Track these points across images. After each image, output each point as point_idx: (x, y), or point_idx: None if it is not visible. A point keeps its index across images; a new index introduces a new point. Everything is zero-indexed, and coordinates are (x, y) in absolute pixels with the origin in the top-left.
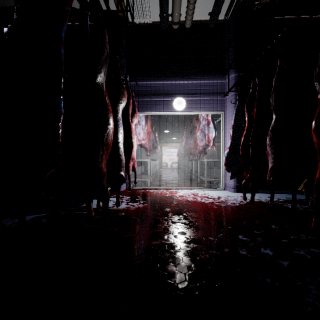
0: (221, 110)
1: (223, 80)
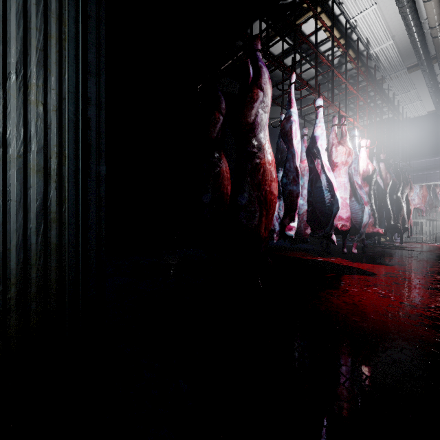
0: None
1: None
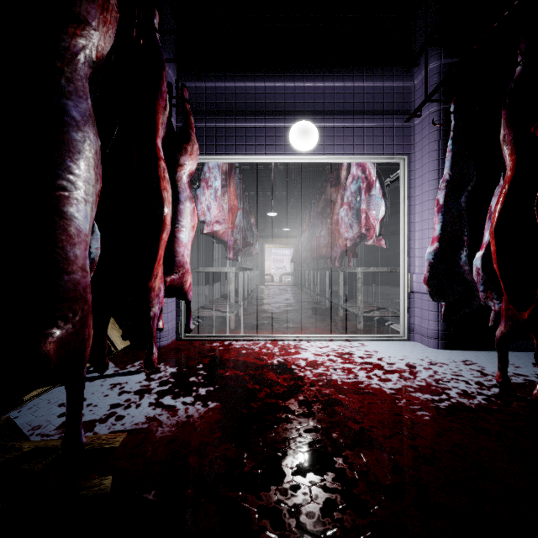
0: (402, 153)
1: (406, 82)
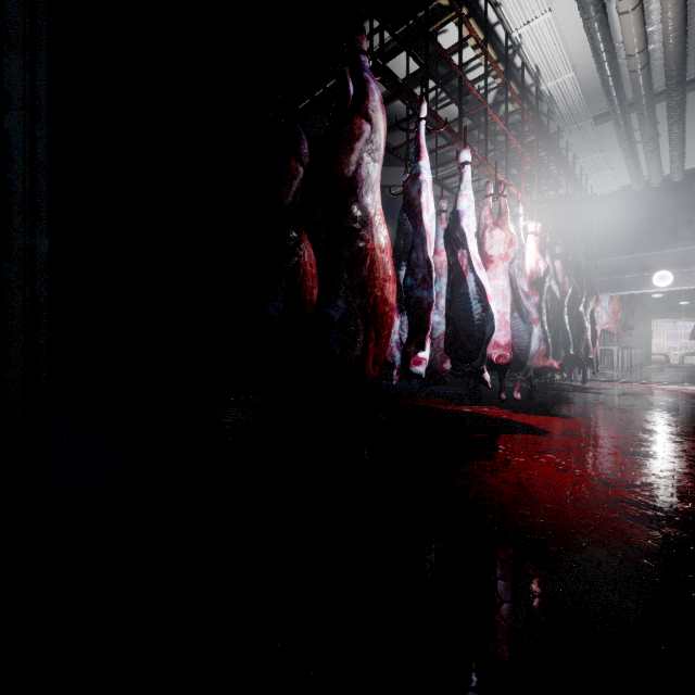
0: None
1: None
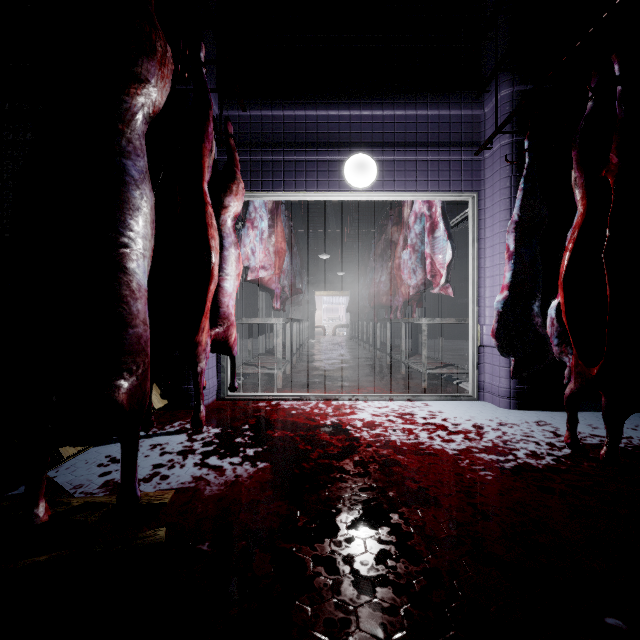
0: (471, 190)
1: (475, 110)
